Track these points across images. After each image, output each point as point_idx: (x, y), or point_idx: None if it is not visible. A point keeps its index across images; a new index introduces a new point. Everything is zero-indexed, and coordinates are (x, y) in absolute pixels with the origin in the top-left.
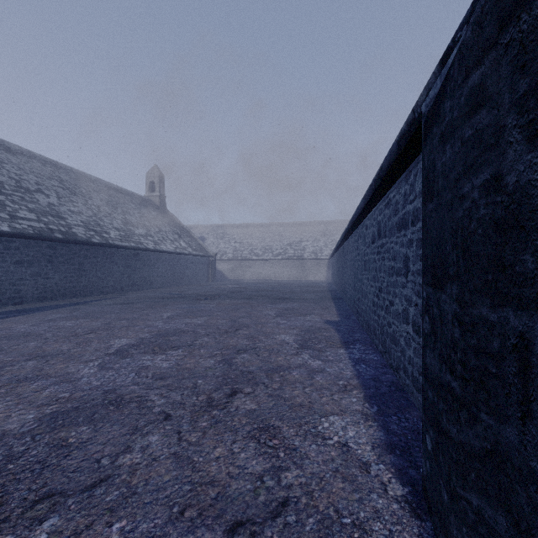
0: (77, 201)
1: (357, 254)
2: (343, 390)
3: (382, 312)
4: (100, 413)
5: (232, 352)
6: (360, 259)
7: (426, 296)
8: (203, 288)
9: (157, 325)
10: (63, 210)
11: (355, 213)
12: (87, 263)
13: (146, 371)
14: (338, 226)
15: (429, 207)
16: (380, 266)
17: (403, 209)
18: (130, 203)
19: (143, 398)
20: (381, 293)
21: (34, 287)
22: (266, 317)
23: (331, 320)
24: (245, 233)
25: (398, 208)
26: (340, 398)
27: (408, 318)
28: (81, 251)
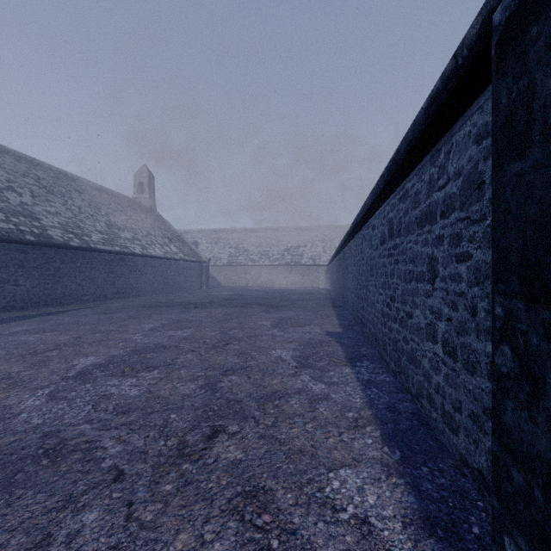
0: (55, 201)
1: (361, 258)
2: (354, 426)
3: (396, 324)
4: (26, 471)
5: (218, 373)
6: (365, 263)
7: (505, 313)
8: (195, 296)
9: (135, 339)
10: (37, 210)
11: (359, 212)
12: (64, 269)
13: (107, 402)
14: (337, 231)
15: (516, 168)
16: (392, 270)
17: (428, 199)
18: (116, 204)
19: (93, 443)
20: (393, 303)
21: (0, 296)
22: (261, 328)
23: (333, 332)
24: (240, 238)
25: (420, 199)
26: (352, 439)
27: (436, 335)
28: (58, 256)
